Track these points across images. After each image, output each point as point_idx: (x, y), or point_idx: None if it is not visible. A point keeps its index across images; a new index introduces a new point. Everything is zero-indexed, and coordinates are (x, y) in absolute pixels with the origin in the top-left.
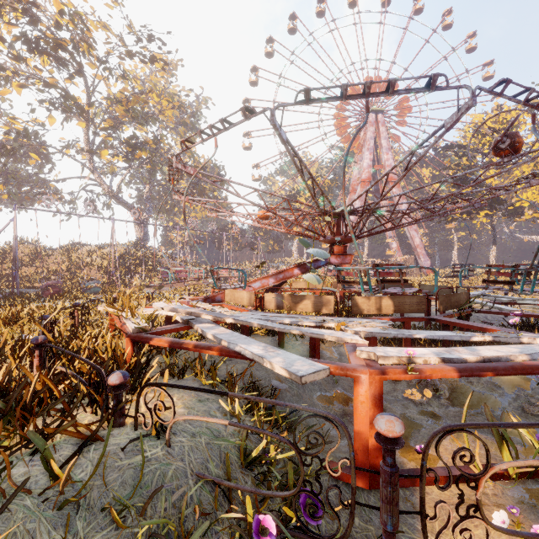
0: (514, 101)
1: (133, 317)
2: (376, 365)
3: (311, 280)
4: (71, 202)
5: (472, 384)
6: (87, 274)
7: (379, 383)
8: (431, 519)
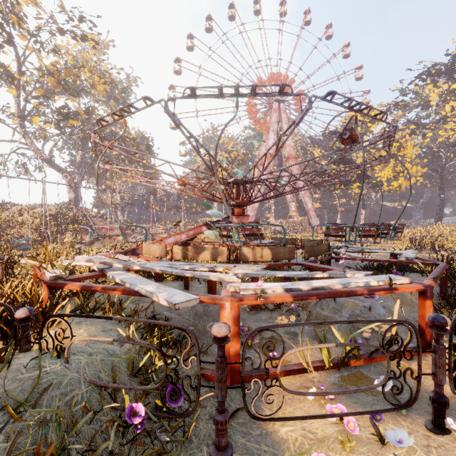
0: (346, 108)
1: (53, 268)
2: (238, 295)
3: (210, 235)
4: (1, 164)
5: (323, 310)
6: (17, 232)
7: (237, 308)
8: (248, 390)
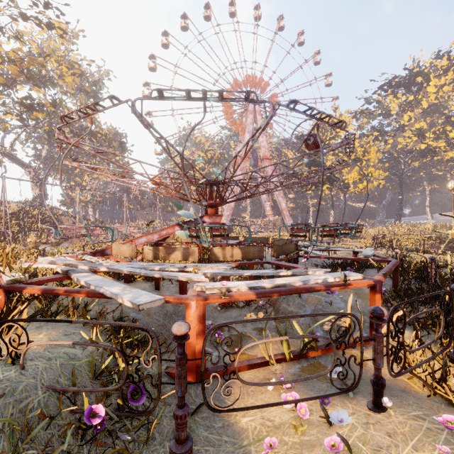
0: (309, 116)
1: (11, 271)
2: (204, 295)
3: (181, 235)
4: None
5: (289, 306)
6: None
7: (203, 306)
8: (208, 384)
